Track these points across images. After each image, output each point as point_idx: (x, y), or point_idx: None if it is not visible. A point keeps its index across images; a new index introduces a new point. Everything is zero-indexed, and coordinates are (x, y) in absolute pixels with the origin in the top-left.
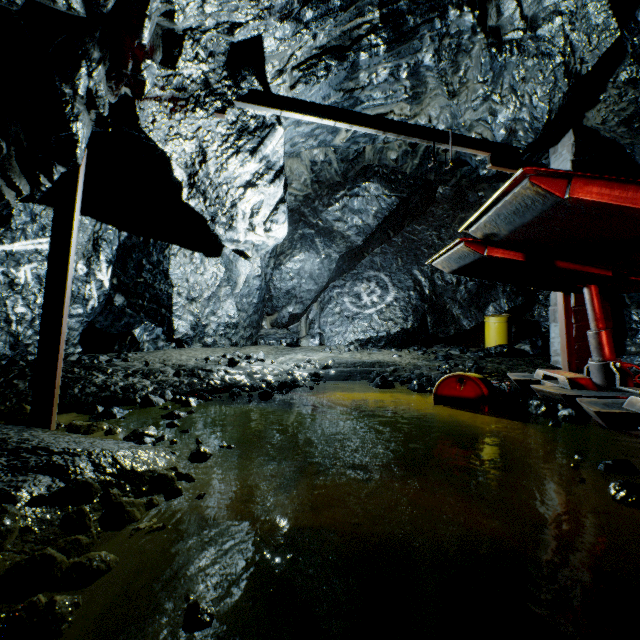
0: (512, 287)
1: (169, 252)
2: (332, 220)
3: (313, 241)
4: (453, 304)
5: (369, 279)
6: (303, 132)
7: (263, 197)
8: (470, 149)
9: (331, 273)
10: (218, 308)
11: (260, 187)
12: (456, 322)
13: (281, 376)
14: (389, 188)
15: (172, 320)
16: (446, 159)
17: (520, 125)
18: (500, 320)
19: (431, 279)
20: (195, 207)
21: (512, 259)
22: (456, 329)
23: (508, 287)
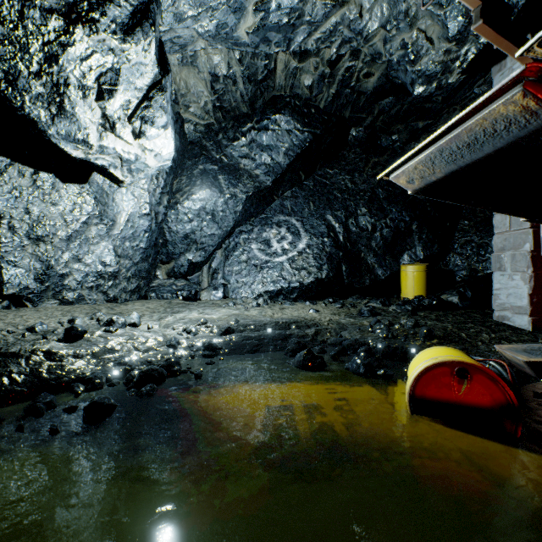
0: (428, 234)
1: None
2: (238, 156)
3: (216, 178)
4: (368, 252)
5: (279, 224)
6: None
7: (117, 62)
8: None
9: (237, 216)
10: (86, 252)
11: (103, 32)
12: (371, 271)
13: (157, 351)
14: (302, 122)
15: None
16: (366, 88)
17: None
18: (419, 269)
19: (345, 225)
20: None
21: None
22: (371, 279)
23: (424, 234)
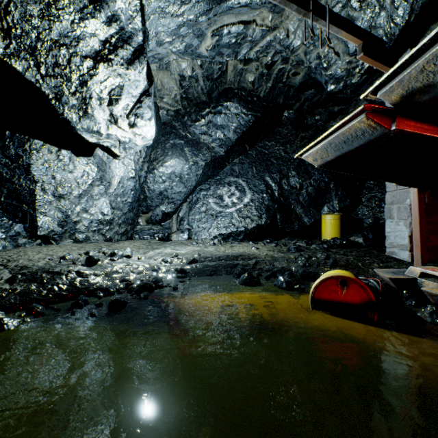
0: (342, 191)
1: (30, 146)
2: (199, 133)
3: (183, 150)
4: (297, 205)
5: (230, 184)
6: (169, 27)
7: (122, 82)
8: (345, 32)
9: (198, 178)
10: (91, 206)
11: (115, 65)
12: (299, 219)
13: (145, 273)
14: (246, 108)
15: (35, 216)
16: (294, 83)
17: (375, 33)
18: (335, 217)
19: (279, 184)
20: (24, 73)
21: (425, 135)
22: (299, 225)
23: (339, 191)
